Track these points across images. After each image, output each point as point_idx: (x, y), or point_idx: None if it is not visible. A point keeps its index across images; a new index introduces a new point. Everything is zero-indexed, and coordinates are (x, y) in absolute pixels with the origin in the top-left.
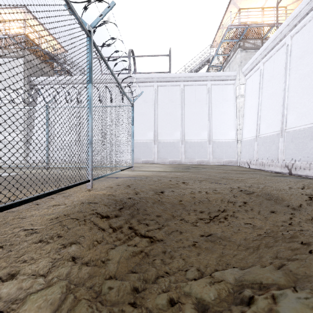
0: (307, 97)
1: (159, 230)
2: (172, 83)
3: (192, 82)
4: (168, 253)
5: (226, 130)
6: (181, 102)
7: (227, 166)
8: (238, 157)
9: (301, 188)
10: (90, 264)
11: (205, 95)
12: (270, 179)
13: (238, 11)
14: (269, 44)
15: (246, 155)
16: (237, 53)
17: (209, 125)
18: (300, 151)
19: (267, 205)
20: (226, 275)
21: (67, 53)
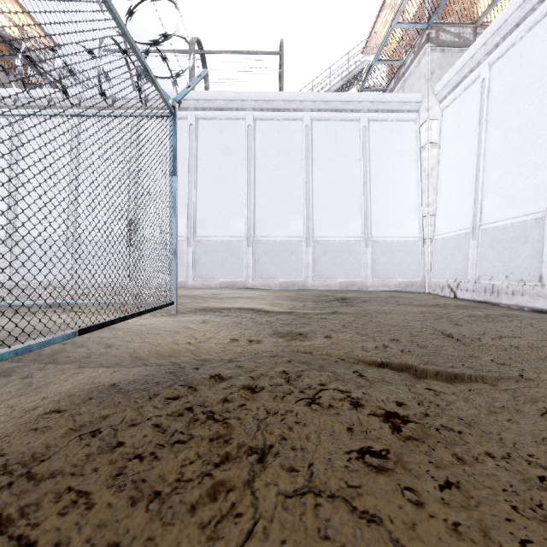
0: None
1: None
2: (287, 114)
3: (330, 113)
4: None
5: (400, 218)
6: (306, 156)
7: (404, 293)
8: (426, 274)
9: None
10: None
11: (357, 141)
12: None
13: None
14: (510, 15)
15: (445, 270)
16: (423, 53)
17: (365, 206)
18: None
19: None
20: None
21: None
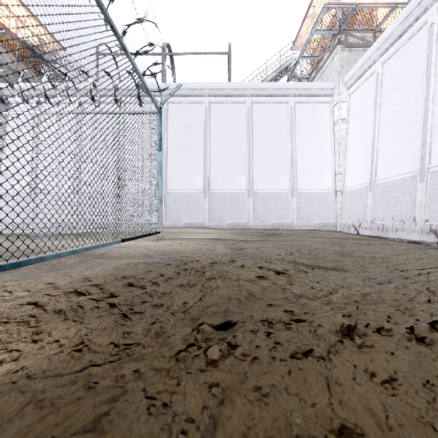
0: None
1: None
2: (234, 98)
3: (266, 97)
4: None
5: (318, 175)
6: (248, 130)
7: (321, 231)
8: (337, 217)
9: None
10: None
11: (286, 118)
12: None
13: None
14: (395, 29)
15: (351, 214)
16: (335, 52)
17: (292, 166)
18: None
19: None
20: None
21: None
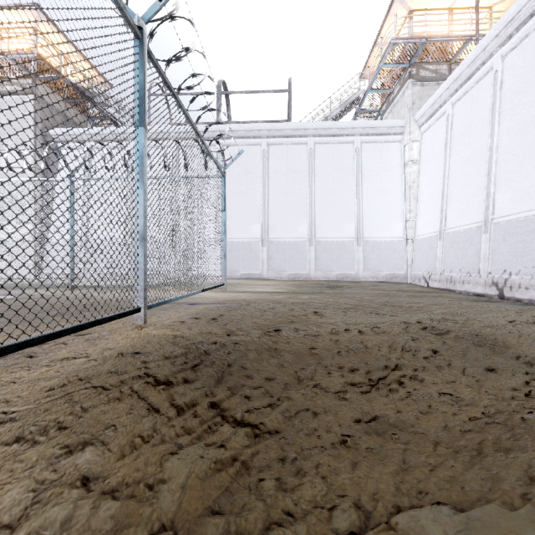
0: (532, 162)
1: (272, 409)
2: (294, 139)
3: (329, 138)
4: (291, 463)
5: (387, 222)
6: (309, 173)
7: (389, 283)
8: (408, 268)
9: (533, 323)
10: (120, 494)
11: (351, 160)
12: (469, 306)
13: (408, 15)
14: (463, 71)
15: (422, 265)
16: (406, 87)
17: (358, 212)
18: (518, 257)
19: (477, 356)
20: (425, 525)
21: (94, 63)
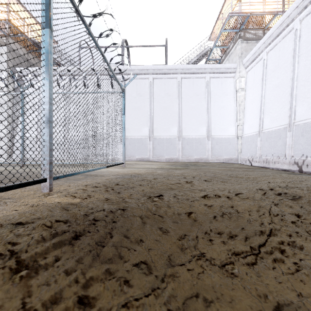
0: None
1: (155, 298)
2: (169, 75)
3: (190, 74)
4: None
5: (225, 126)
6: (178, 96)
7: (227, 163)
8: (238, 154)
9: None
10: None
11: (204, 88)
12: (288, 177)
13: None
14: (274, 31)
15: (247, 152)
16: (237, 44)
17: (208, 120)
18: None
19: None
20: None
21: None
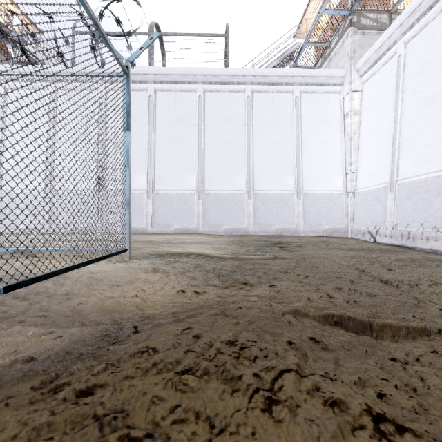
0: None
1: None
2: (232, 86)
3: (268, 86)
4: None
5: (327, 174)
6: (248, 122)
7: (331, 238)
8: (349, 222)
9: None
10: None
11: (290, 110)
12: None
13: None
14: None
15: (366, 219)
16: (346, 36)
17: (298, 164)
18: None
19: None
20: None
21: None
